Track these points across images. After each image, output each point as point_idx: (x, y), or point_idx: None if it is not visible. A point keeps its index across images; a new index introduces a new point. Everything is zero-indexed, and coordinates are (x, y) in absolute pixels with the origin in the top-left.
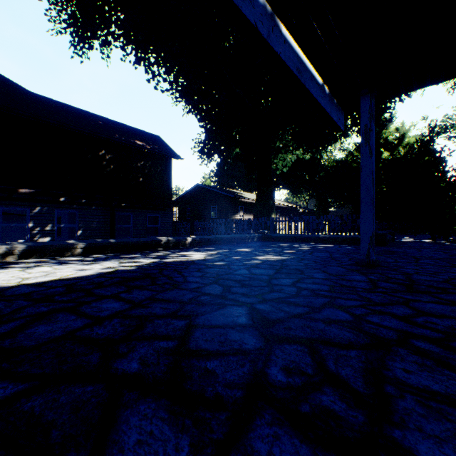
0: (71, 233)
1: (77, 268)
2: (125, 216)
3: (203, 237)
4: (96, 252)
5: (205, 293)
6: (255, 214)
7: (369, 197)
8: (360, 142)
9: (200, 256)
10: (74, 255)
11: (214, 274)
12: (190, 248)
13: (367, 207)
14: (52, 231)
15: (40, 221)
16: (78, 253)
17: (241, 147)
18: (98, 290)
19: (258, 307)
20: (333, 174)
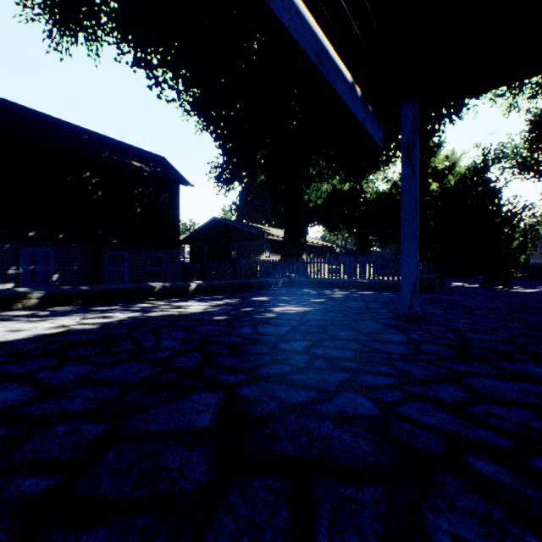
0: (48, 277)
1: (11, 328)
2: (121, 257)
3: (212, 283)
4: (60, 303)
5: (173, 367)
6: (283, 254)
7: (412, 232)
8: (401, 161)
9: (200, 307)
10: (27, 308)
11: (203, 335)
12: (193, 296)
13: (409, 244)
14: (17, 276)
15: (0, 262)
16: (33, 305)
17: (267, 173)
18: (10, 365)
19: (242, 392)
20: (375, 208)
